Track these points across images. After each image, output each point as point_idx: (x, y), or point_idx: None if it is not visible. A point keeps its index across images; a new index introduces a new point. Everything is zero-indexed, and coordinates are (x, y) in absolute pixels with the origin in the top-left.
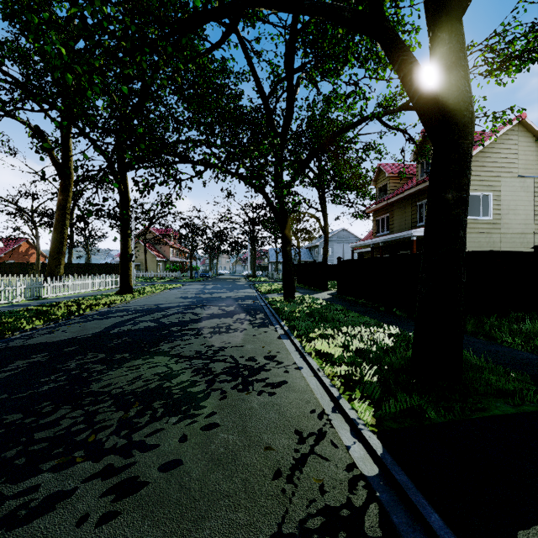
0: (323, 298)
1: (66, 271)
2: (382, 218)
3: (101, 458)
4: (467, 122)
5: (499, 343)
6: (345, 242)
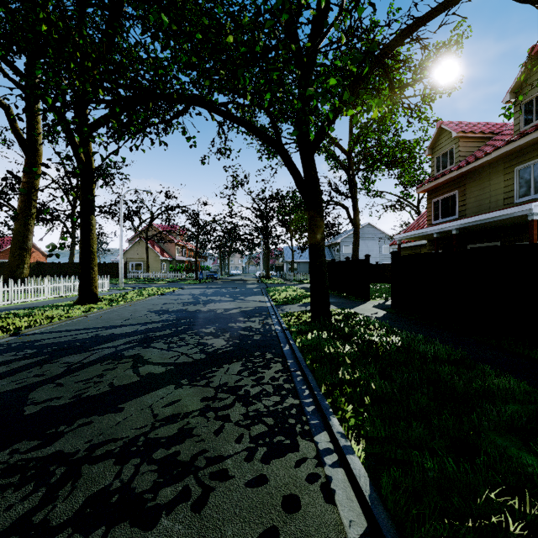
0: (376, 317)
1: (62, 271)
2: (444, 198)
3: None
4: None
5: None
6: (371, 239)
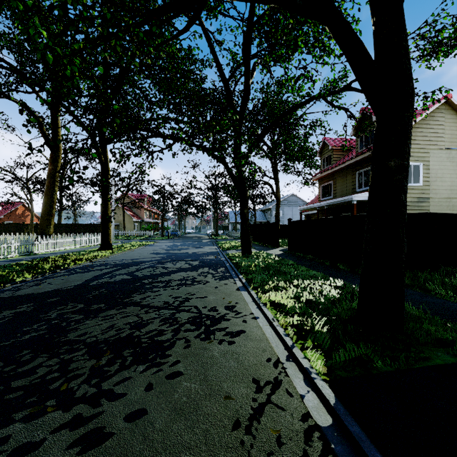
0: (275, 254)
1: (56, 230)
2: (327, 184)
3: (71, 407)
4: (408, 96)
5: (433, 295)
6: (294, 205)
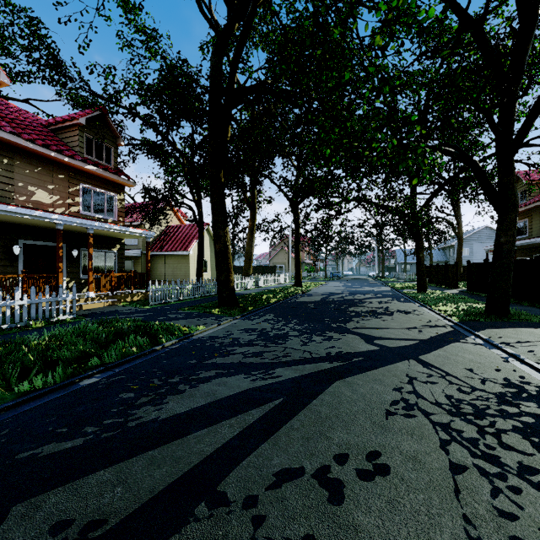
0: (451, 293)
1: (235, 271)
2: (521, 222)
3: (372, 317)
4: (512, 208)
5: None
6: (489, 241)
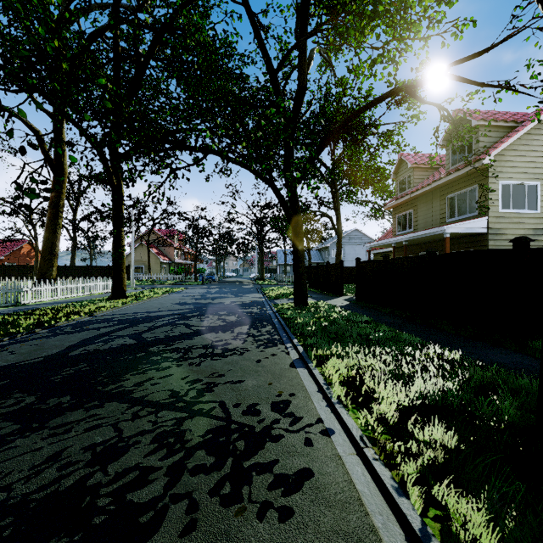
0: (340, 305)
1: (67, 273)
2: (404, 214)
3: None
4: None
5: None
6: (358, 243)
